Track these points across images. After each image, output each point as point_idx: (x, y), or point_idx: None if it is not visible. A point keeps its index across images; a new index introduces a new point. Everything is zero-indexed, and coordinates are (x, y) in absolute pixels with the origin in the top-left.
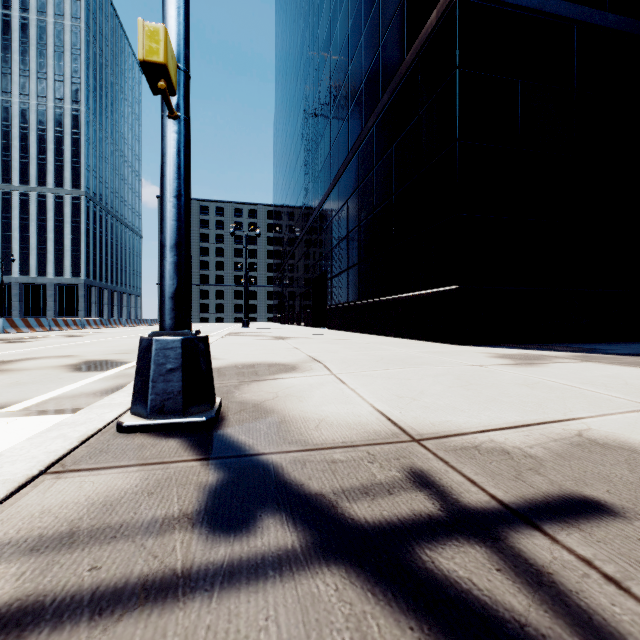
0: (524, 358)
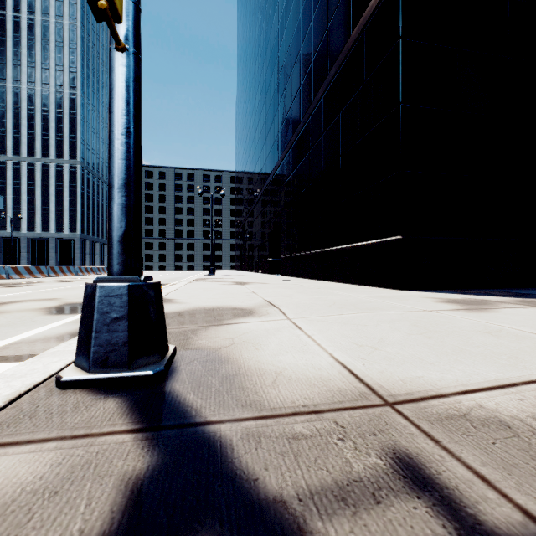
0: (470, 303)
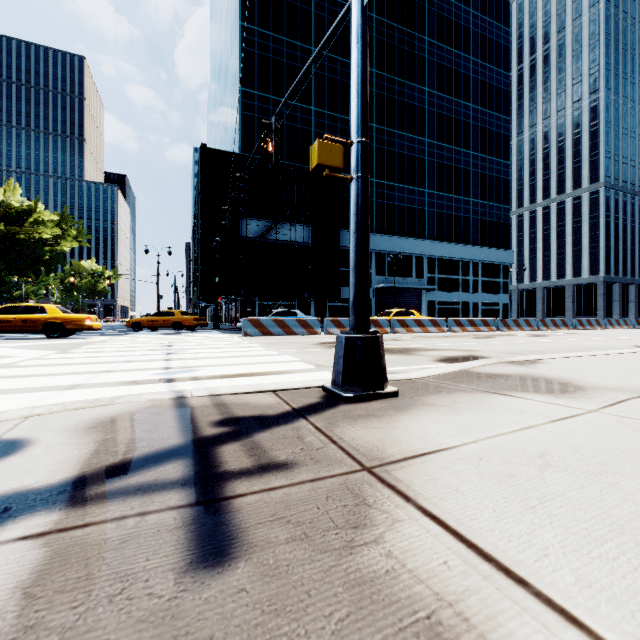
0: None
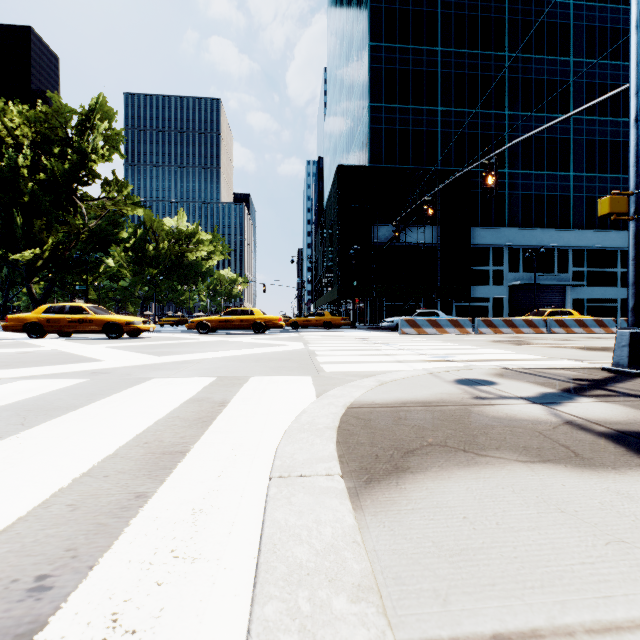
0: None
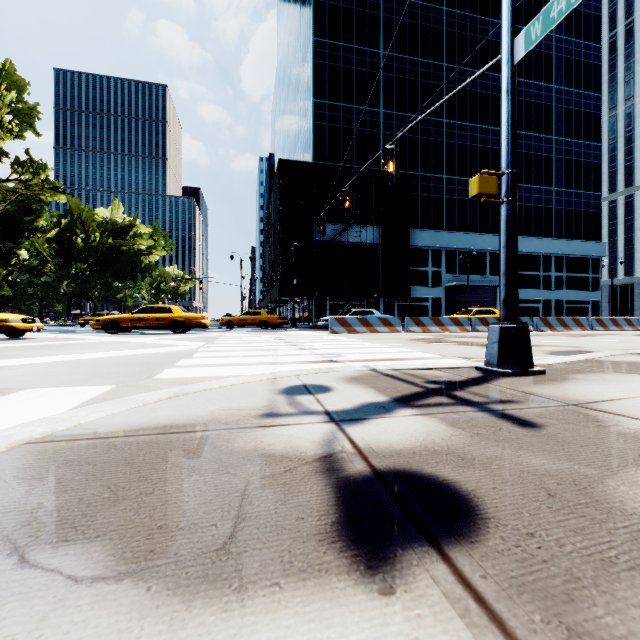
0: None
